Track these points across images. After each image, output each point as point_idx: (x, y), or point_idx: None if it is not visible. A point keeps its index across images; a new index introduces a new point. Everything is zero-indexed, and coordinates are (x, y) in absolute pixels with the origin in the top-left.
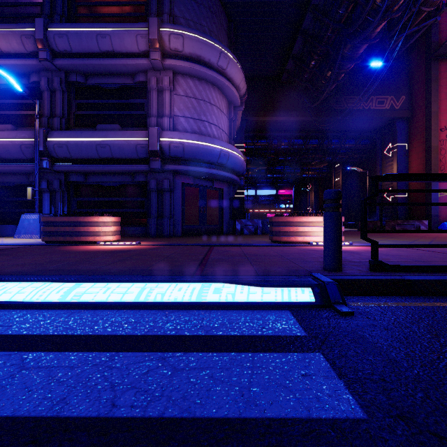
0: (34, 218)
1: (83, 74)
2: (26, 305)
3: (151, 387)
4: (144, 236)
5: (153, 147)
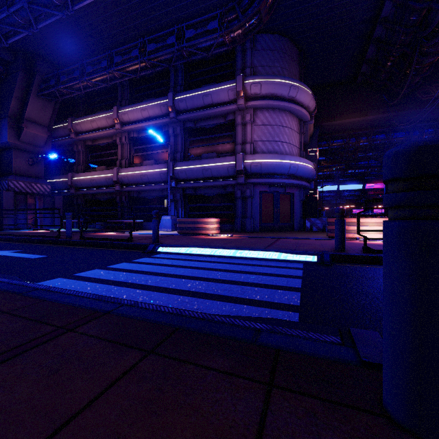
0: (168, 218)
1: (193, 121)
2: (201, 255)
3: (249, 269)
4: (233, 231)
5: (239, 168)
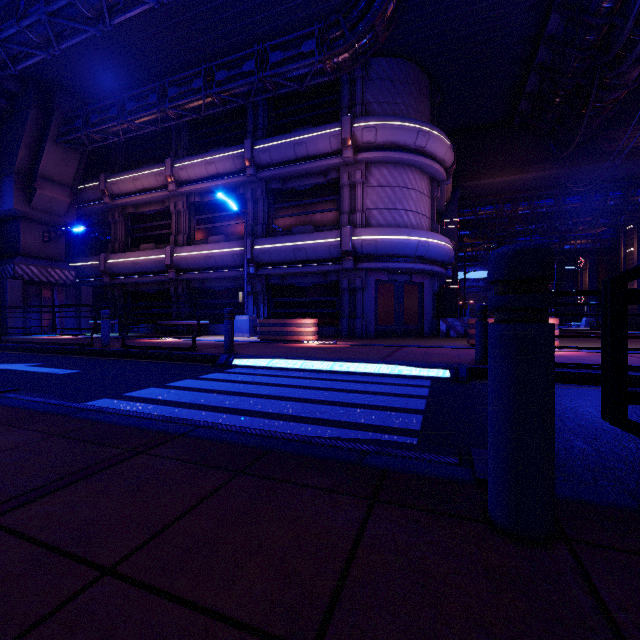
0: (245, 319)
1: (280, 180)
2: (293, 369)
3: (358, 387)
4: (337, 337)
5: (345, 247)
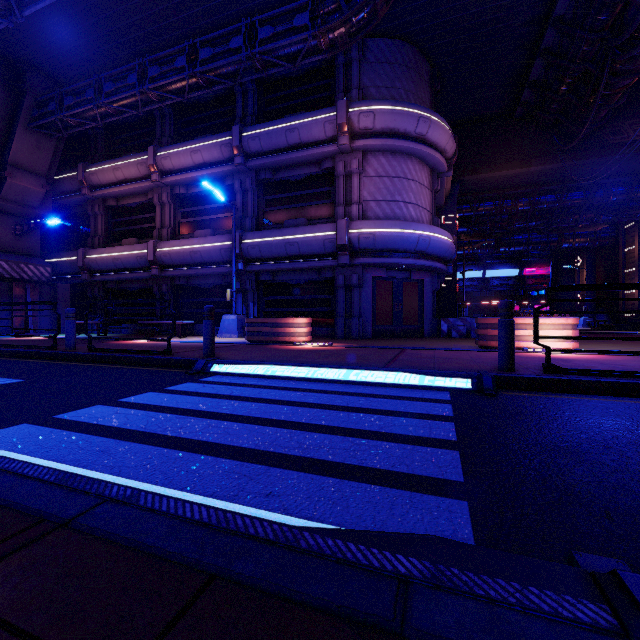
0: (233, 318)
1: (271, 170)
2: (281, 378)
3: (362, 403)
4: (331, 337)
5: (341, 241)
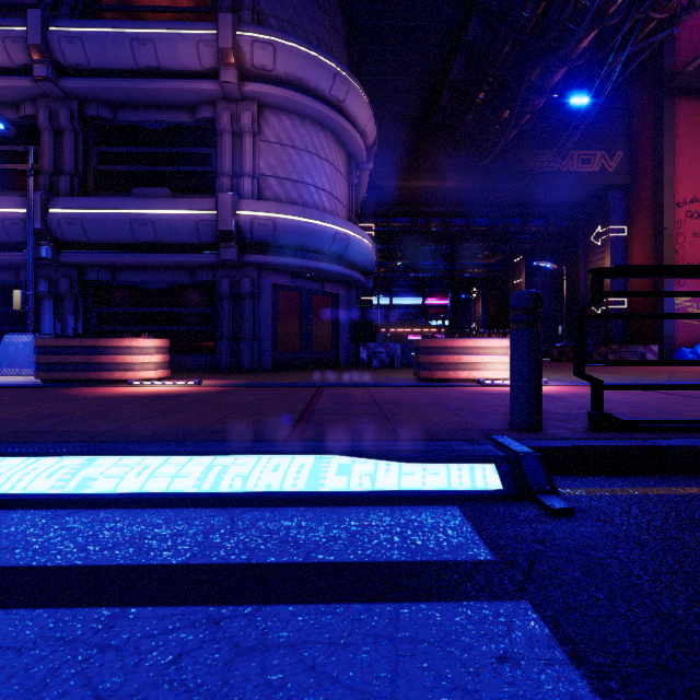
0: (25, 341)
1: (109, 104)
2: None
3: None
4: (211, 370)
5: (225, 226)
